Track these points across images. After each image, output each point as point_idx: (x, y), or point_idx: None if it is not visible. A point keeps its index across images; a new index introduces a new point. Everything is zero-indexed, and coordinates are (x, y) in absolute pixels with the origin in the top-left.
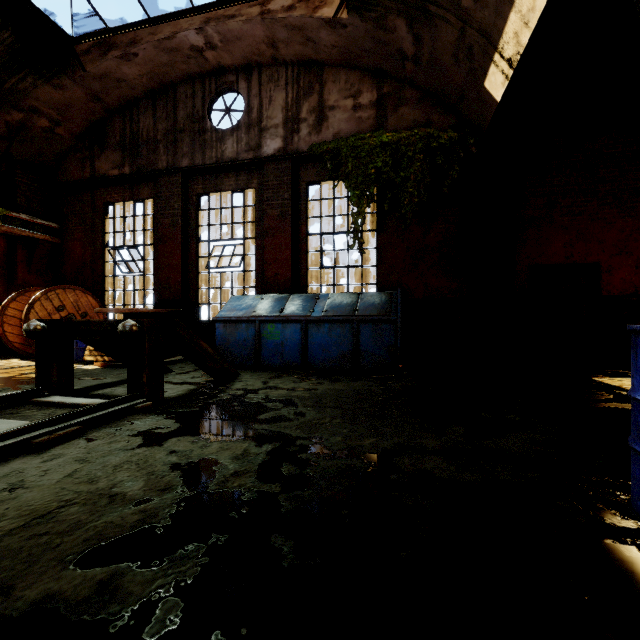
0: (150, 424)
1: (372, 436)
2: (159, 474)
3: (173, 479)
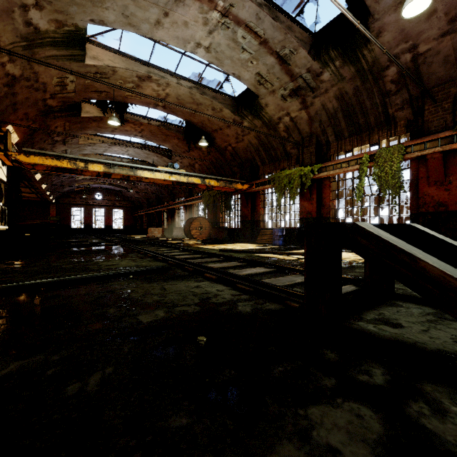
0: (246, 306)
1: (2, 378)
2: (158, 300)
3: (147, 301)
